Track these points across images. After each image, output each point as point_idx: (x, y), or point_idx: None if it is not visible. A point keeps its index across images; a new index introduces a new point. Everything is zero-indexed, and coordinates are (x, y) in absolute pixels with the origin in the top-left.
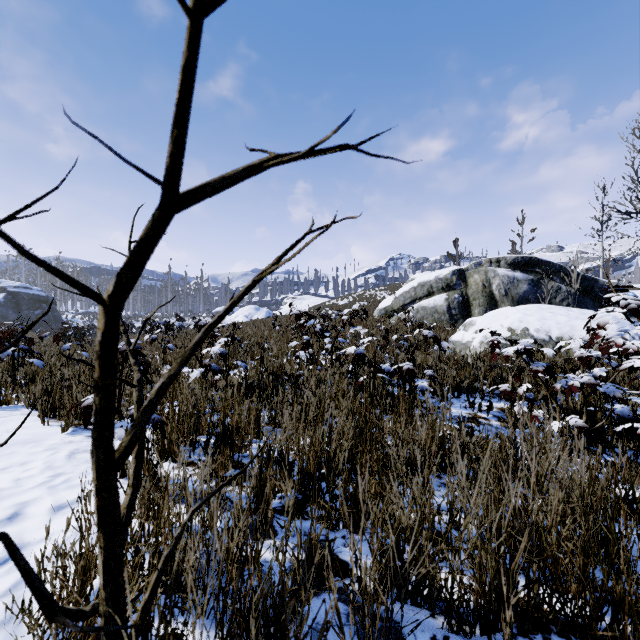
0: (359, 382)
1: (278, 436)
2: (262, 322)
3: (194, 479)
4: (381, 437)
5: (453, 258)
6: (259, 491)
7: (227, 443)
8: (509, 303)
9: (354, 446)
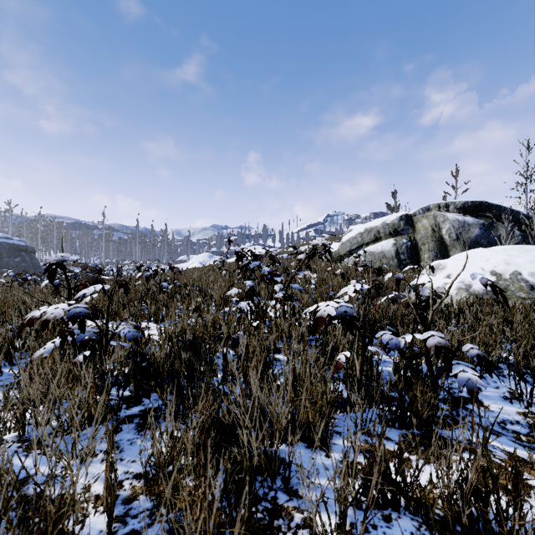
0: (338, 364)
1: None
2: (211, 267)
3: None
4: None
5: (391, 208)
6: None
7: None
8: (461, 247)
9: None
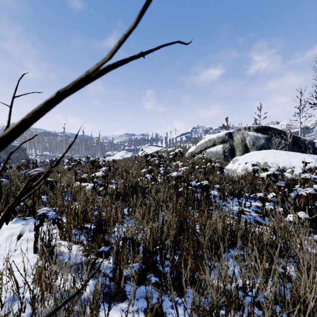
0: (179, 191)
1: (130, 228)
2: (128, 159)
3: (79, 254)
4: (192, 225)
5: (225, 127)
6: (116, 266)
7: (100, 231)
8: (255, 149)
9: (177, 234)
